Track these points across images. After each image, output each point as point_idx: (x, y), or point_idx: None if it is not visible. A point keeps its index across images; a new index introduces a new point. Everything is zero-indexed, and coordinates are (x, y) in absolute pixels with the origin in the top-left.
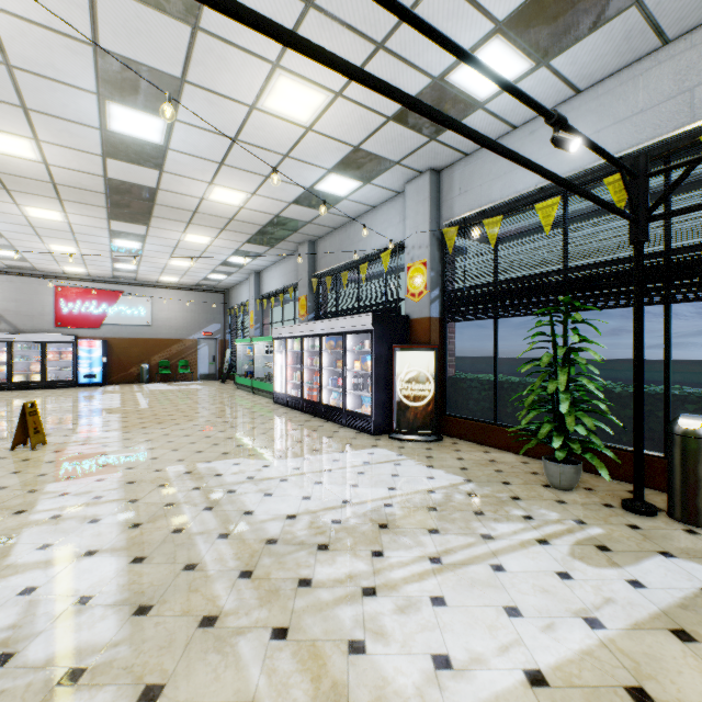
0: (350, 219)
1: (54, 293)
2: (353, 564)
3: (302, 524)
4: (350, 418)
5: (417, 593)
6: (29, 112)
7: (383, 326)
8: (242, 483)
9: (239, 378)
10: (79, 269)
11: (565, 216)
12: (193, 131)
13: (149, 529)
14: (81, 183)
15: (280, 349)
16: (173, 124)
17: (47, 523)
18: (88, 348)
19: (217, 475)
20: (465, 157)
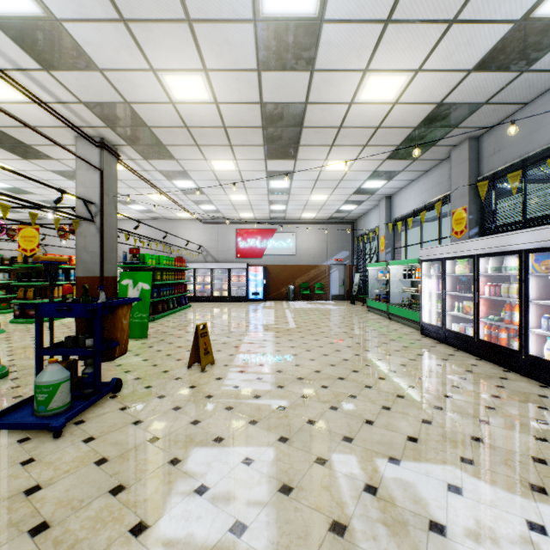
0: None
1: (235, 234)
2: None
3: None
4: None
5: None
6: (193, 27)
7: None
8: None
9: (371, 302)
10: (249, 214)
11: None
12: None
13: None
14: (243, 120)
15: (428, 273)
16: None
17: None
18: (254, 273)
19: (434, 528)
20: None
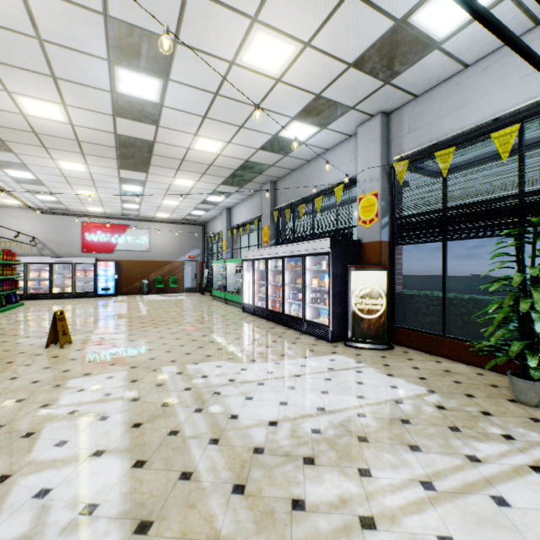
0: (306, 162)
1: (81, 227)
2: (343, 484)
3: (284, 432)
4: (309, 327)
5: (421, 530)
6: (57, 80)
7: (338, 249)
8: (225, 385)
9: (215, 292)
10: (98, 209)
11: (521, 143)
12: (183, 88)
13: (149, 429)
14: (98, 140)
15: (247, 268)
16: (167, 83)
17: (65, 419)
18: (104, 268)
19: (204, 376)
20: (414, 99)
